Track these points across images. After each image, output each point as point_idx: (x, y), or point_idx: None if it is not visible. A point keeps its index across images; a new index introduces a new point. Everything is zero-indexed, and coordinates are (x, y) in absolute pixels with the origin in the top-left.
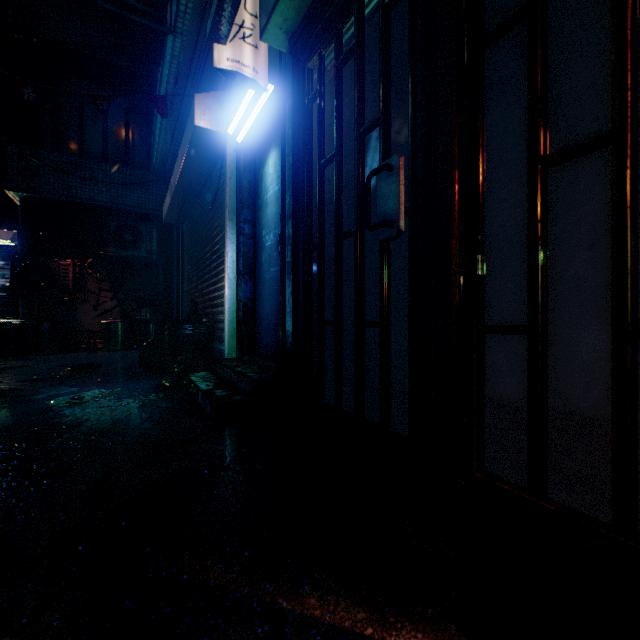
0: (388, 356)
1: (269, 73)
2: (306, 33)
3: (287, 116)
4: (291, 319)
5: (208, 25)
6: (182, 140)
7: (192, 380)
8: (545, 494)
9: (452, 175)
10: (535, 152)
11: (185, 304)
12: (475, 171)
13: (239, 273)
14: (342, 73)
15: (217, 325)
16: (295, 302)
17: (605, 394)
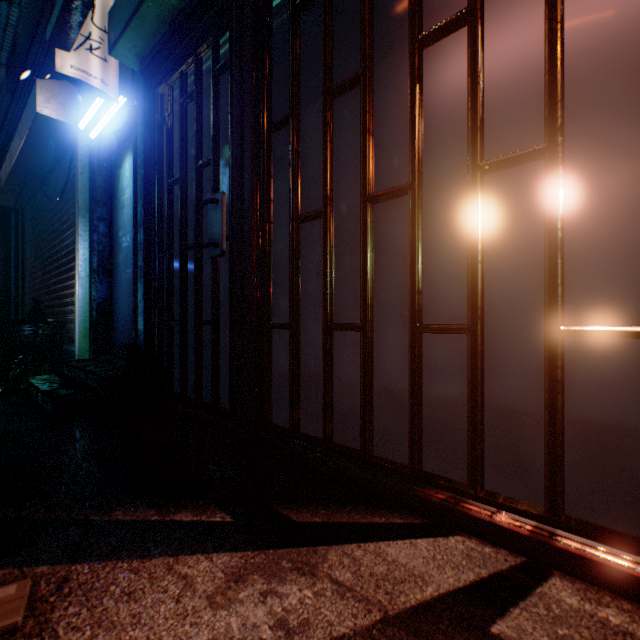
0: (218, 348)
1: (121, 85)
2: (156, 63)
3: (139, 131)
4: (143, 319)
5: (48, 30)
6: (22, 113)
7: (32, 383)
8: (299, 430)
9: (253, 217)
10: (293, 212)
11: (27, 301)
12: (266, 217)
13: (93, 272)
14: (187, 109)
15: (67, 325)
16: (147, 303)
17: (353, 367)
